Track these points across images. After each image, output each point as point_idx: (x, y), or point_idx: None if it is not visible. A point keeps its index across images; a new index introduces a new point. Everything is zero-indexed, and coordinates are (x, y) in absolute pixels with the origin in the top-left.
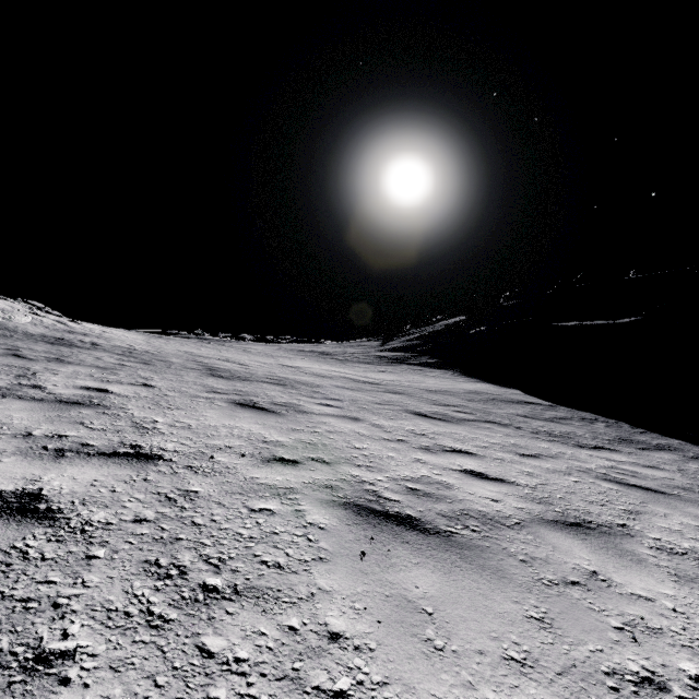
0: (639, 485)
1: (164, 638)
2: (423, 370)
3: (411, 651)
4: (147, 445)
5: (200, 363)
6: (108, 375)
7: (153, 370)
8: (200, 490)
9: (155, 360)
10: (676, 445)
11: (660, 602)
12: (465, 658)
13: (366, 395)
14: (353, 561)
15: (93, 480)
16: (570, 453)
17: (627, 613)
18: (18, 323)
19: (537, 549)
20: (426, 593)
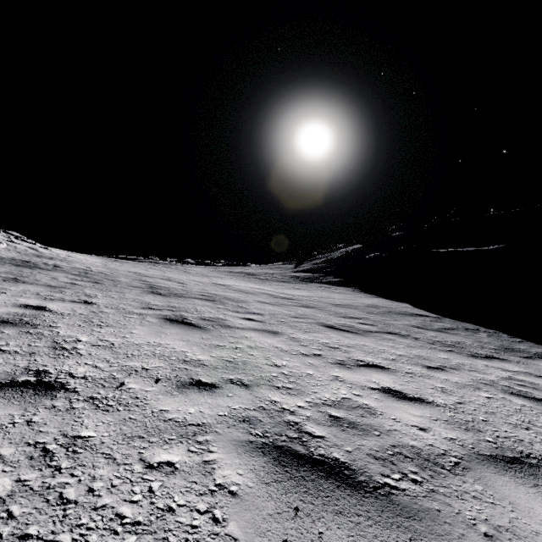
0: None
1: None
2: (329, 288)
3: None
4: (56, 370)
5: (144, 282)
6: (55, 293)
7: (99, 288)
8: (91, 436)
9: (105, 280)
10: None
11: None
12: None
13: (283, 309)
14: None
15: None
16: (469, 364)
17: None
18: None
19: (495, 510)
20: None
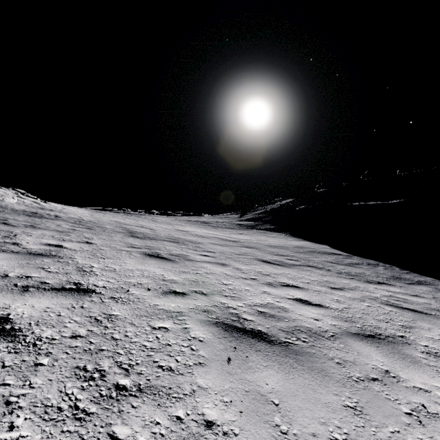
0: (409, 308)
1: (85, 428)
2: (266, 233)
3: (264, 435)
4: (85, 282)
5: (124, 228)
6: (64, 236)
7: (93, 233)
8: (119, 314)
9: (95, 227)
10: (430, 281)
11: (434, 393)
12: (303, 439)
13: (230, 249)
14: (222, 365)
15: (46, 307)
16: (363, 287)
17: (412, 401)
18: (8, 203)
19: (347, 354)
20: (273, 389)
